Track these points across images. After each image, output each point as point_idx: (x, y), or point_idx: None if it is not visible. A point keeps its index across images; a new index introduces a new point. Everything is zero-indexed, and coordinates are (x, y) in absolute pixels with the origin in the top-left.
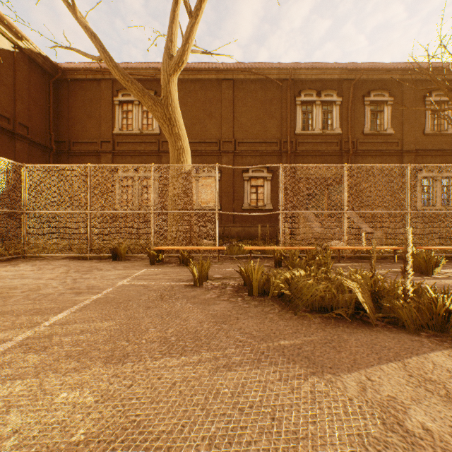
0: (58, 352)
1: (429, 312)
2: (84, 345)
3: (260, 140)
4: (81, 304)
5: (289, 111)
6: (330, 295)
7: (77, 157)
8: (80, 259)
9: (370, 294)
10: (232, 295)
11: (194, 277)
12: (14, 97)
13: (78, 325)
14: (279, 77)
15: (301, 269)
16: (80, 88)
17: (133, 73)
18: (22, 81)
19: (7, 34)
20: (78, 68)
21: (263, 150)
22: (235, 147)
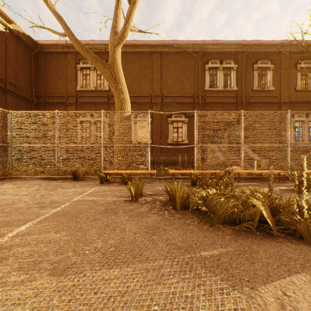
0: (12, 263)
1: None
2: (36, 256)
3: (179, 94)
4: (42, 216)
5: (200, 74)
6: (238, 210)
7: (51, 107)
8: (50, 179)
9: (269, 209)
10: (160, 209)
11: (131, 194)
12: (5, 64)
13: (35, 236)
14: (193, 50)
15: (213, 188)
16: (53, 58)
17: (90, 48)
18: (12, 53)
19: (0, 19)
20: (51, 44)
21: (181, 101)
22: (162, 100)
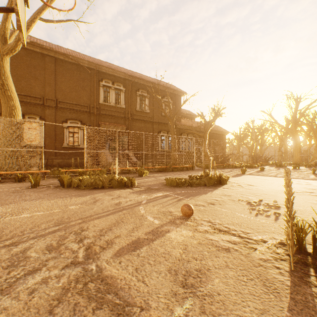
0: None
1: (121, 183)
2: None
3: (76, 102)
4: None
5: (95, 89)
6: (94, 182)
7: None
8: None
9: (109, 181)
10: (54, 188)
11: (32, 183)
12: None
13: None
14: (89, 66)
15: (89, 176)
16: None
17: None
18: None
19: None
20: None
21: (78, 109)
22: (57, 104)
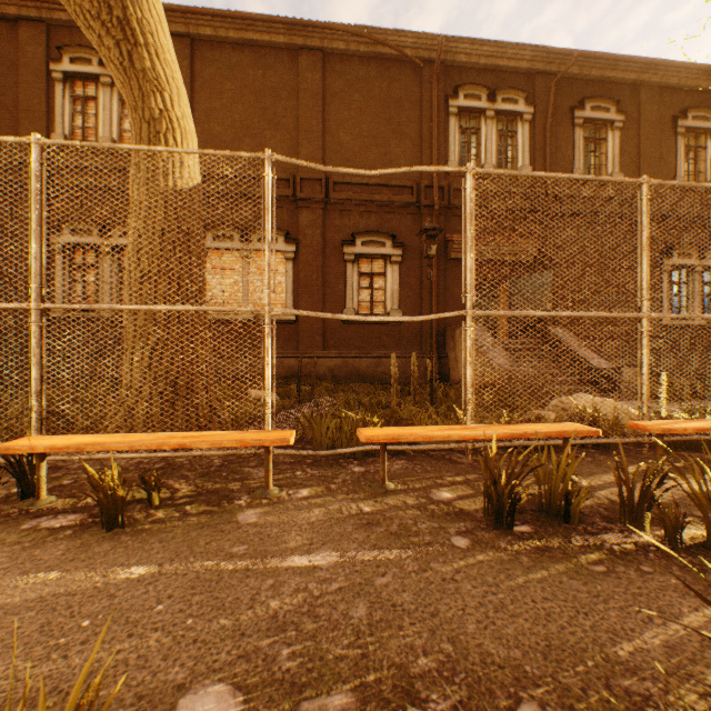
0: None
1: None
2: None
3: (378, 180)
4: None
5: (435, 124)
6: None
7: None
8: None
9: None
10: None
11: None
12: None
13: None
14: (416, 54)
15: None
16: None
17: None
18: None
19: None
20: None
21: (384, 200)
22: (327, 193)
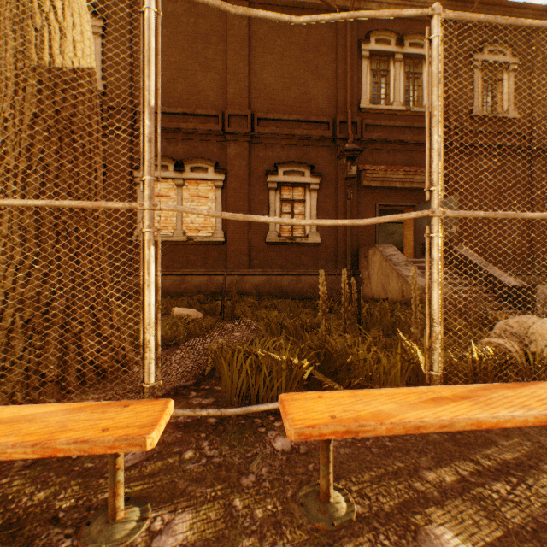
0: None
1: None
2: None
3: (298, 116)
4: None
5: (349, 66)
6: None
7: None
8: None
9: None
10: None
11: None
12: None
13: None
14: (332, 2)
15: None
16: None
17: None
18: None
19: None
20: None
21: (303, 134)
22: (253, 128)
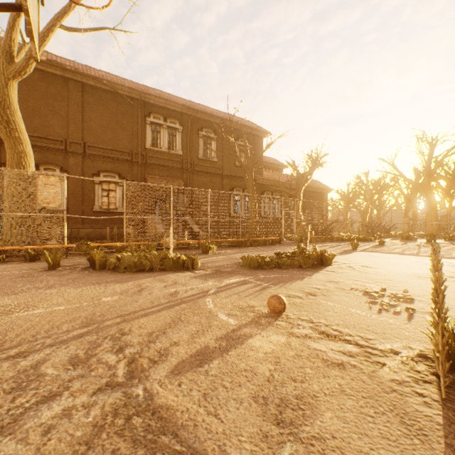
0: None
1: (178, 263)
2: None
3: (112, 147)
4: None
5: (140, 127)
6: (139, 262)
7: None
8: None
9: (161, 260)
10: (81, 271)
11: (49, 264)
12: None
13: None
14: (131, 95)
15: (131, 253)
16: None
17: None
18: None
19: None
20: None
21: (115, 157)
22: (85, 150)
